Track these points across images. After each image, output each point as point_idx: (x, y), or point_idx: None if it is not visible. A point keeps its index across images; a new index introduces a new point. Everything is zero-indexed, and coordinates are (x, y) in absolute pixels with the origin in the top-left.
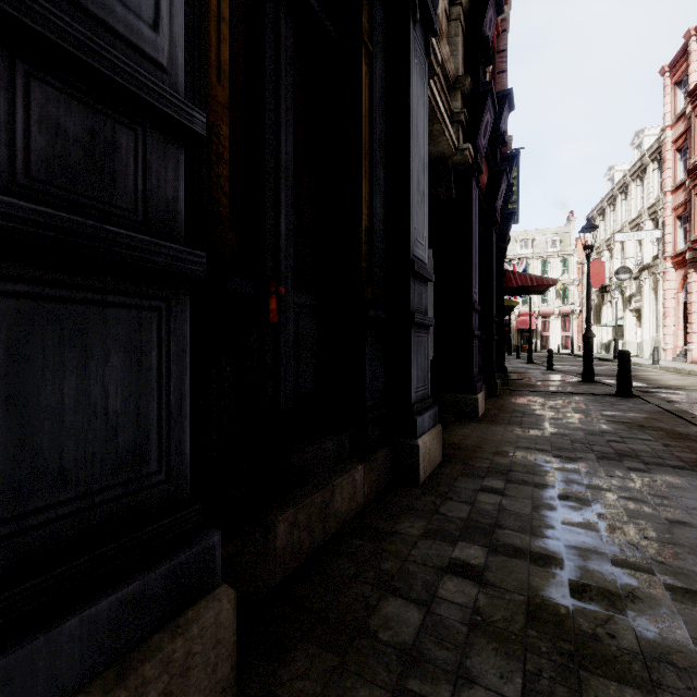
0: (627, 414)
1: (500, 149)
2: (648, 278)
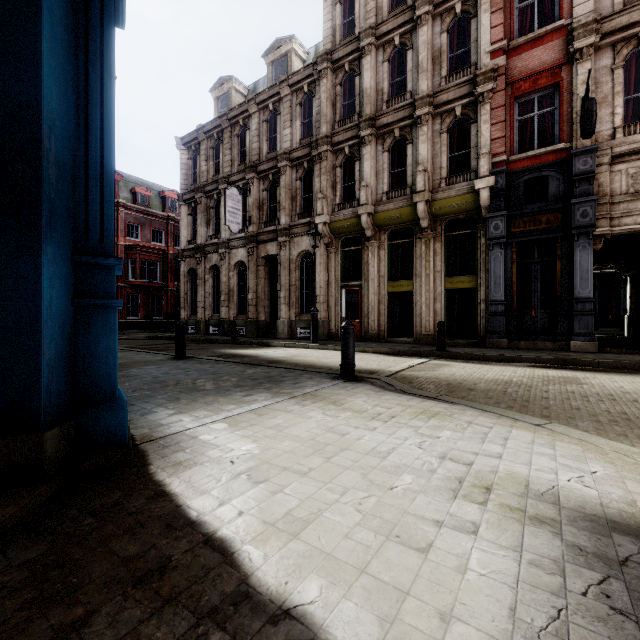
0: None
1: None
2: None
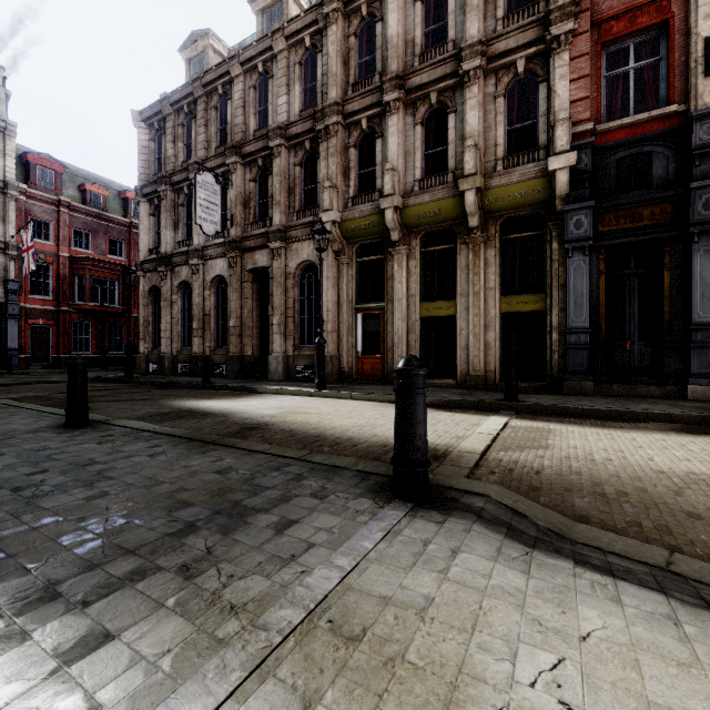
0: None
1: None
2: None
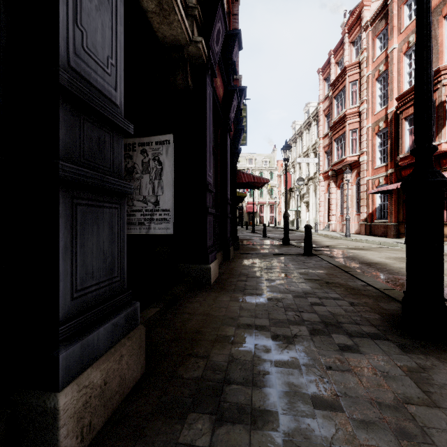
0: (315, 271)
1: (233, 76)
2: (312, 184)
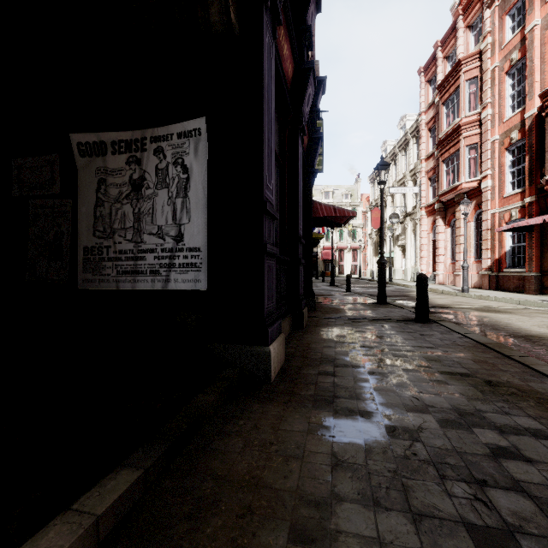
0: (450, 354)
1: (307, 51)
2: (410, 222)
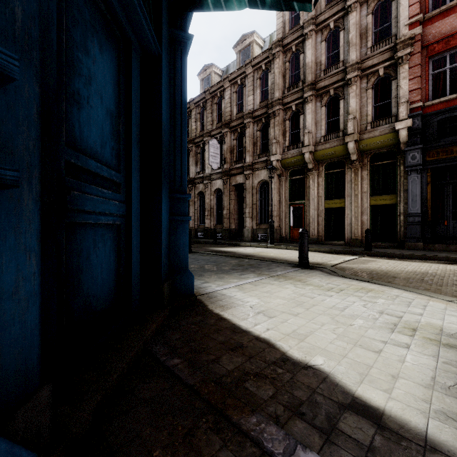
0: None
1: None
2: None
